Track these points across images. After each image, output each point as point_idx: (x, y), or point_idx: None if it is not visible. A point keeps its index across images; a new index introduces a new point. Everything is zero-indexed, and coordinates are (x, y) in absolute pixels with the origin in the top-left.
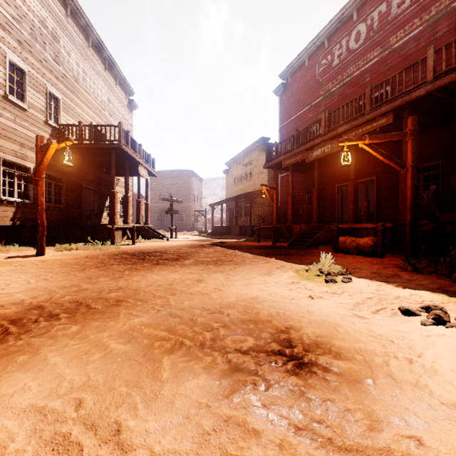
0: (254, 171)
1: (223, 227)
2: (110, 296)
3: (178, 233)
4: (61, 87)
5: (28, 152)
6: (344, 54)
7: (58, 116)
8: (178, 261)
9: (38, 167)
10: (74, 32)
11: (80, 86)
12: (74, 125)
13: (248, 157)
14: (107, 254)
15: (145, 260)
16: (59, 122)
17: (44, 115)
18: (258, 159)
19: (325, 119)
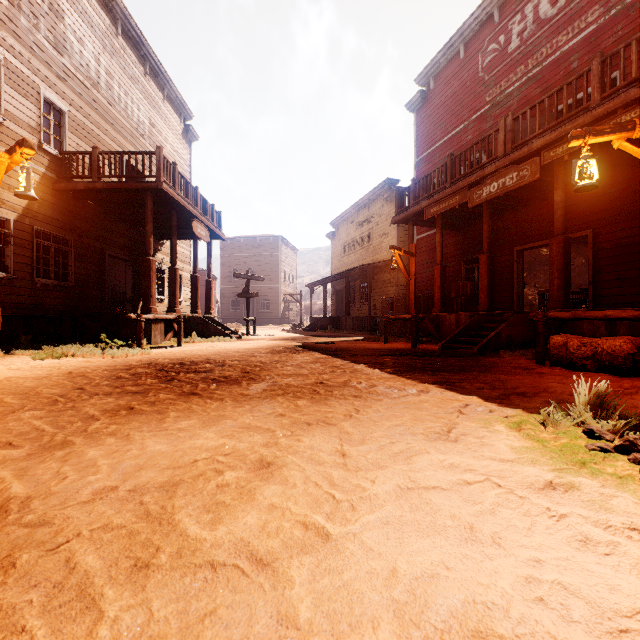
0: (375, 232)
1: (327, 319)
2: None
3: (261, 327)
4: (67, 94)
5: (5, 194)
6: (530, 28)
7: (62, 139)
8: (237, 385)
9: None
10: (91, 8)
11: (102, 95)
12: (86, 152)
13: (365, 212)
14: (114, 367)
15: (173, 382)
16: (64, 149)
17: (35, 135)
18: (382, 213)
19: (505, 129)
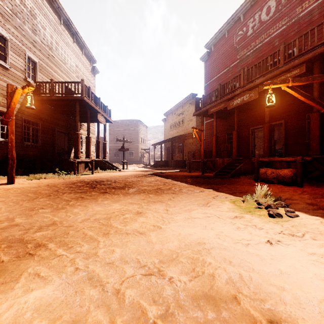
0: (185, 119)
1: (162, 161)
2: (34, 237)
3: (129, 165)
4: (38, 53)
5: None
6: (257, 25)
7: (35, 75)
8: (123, 189)
9: (7, 110)
10: (48, 12)
11: (54, 54)
12: (47, 82)
13: (180, 109)
14: (66, 183)
15: (95, 188)
16: (36, 80)
17: (23, 74)
18: (189, 110)
19: (244, 74)
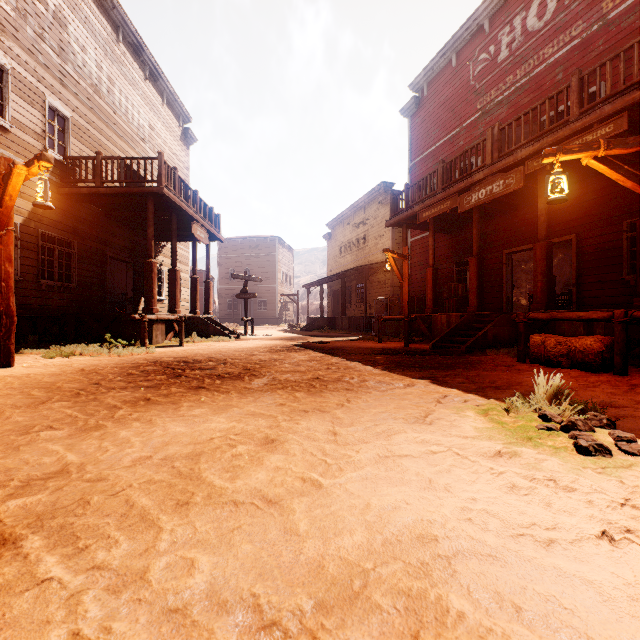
0: (370, 234)
1: (323, 319)
2: None
3: (258, 327)
4: (71, 100)
5: None
6: (518, 40)
7: (66, 145)
8: (240, 380)
9: None
10: (93, 16)
11: (104, 101)
12: (89, 157)
13: (361, 214)
14: (122, 365)
15: (181, 378)
16: (67, 155)
17: (41, 141)
18: (377, 215)
19: (492, 139)
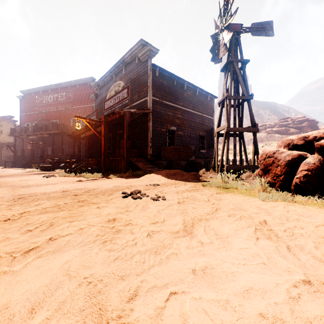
0: (4, 131)
1: None
2: None
3: None
4: None
5: None
6: (47, 101)
7: None
8: None
9: None
10: None
11: None
12: None
13: None
14: None
15: None
16: None
17: None
18: (7, 125)
19: (34, 127)
